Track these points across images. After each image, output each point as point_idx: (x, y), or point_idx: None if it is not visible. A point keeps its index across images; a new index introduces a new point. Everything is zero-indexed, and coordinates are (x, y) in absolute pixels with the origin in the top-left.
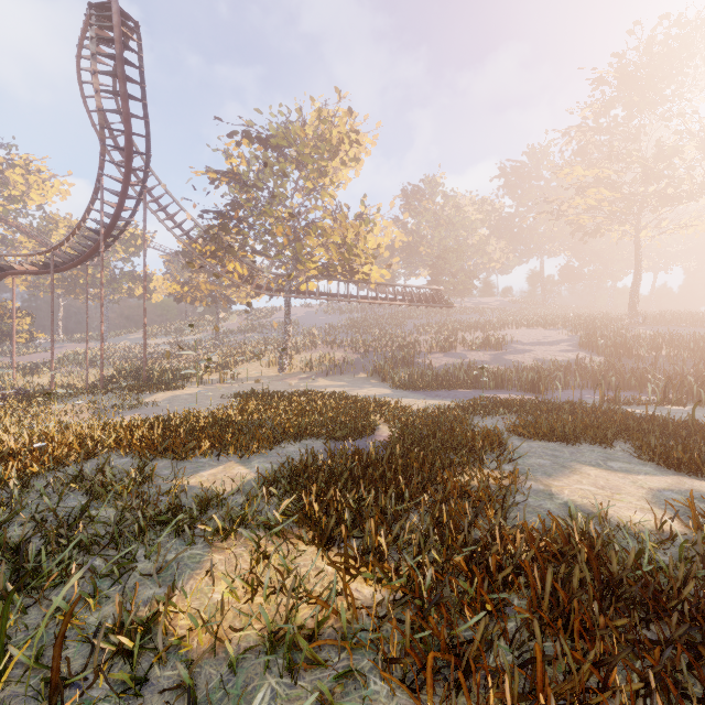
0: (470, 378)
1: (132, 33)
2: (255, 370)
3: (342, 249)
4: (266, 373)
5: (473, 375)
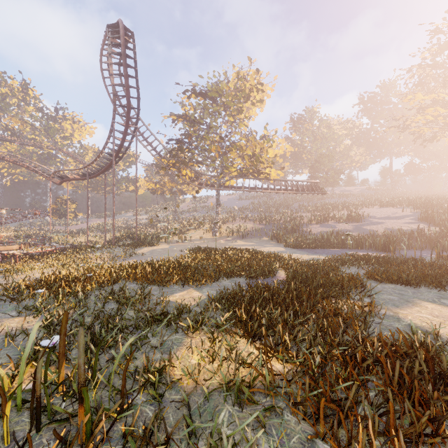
0: (339, 241)
1: (130, 39)
2: (198, 235)
3: (252, 159)
4: (204, 237)
5: (340, 239)
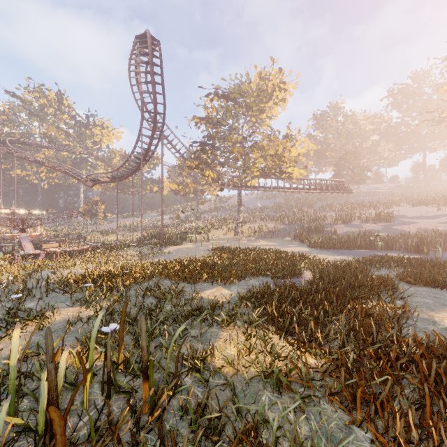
0: (366, 242)
1: (156, 47)
2: (220, 234)
3: (274, 158)
4: (226, 236)
5: (368, 239)
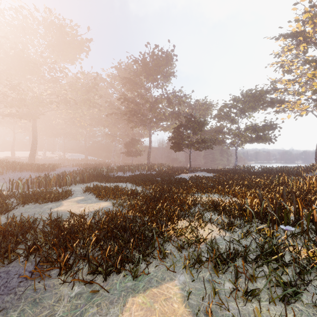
0: None
1: None
2: None
3: None
4: None
5: None
